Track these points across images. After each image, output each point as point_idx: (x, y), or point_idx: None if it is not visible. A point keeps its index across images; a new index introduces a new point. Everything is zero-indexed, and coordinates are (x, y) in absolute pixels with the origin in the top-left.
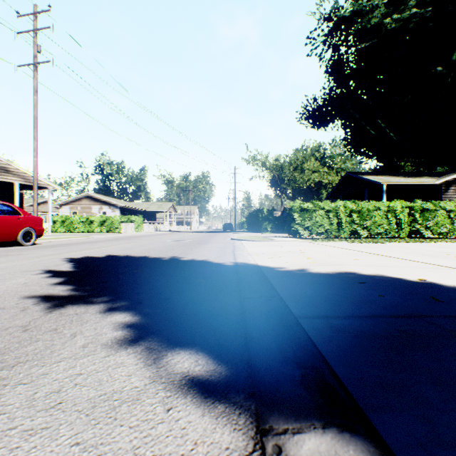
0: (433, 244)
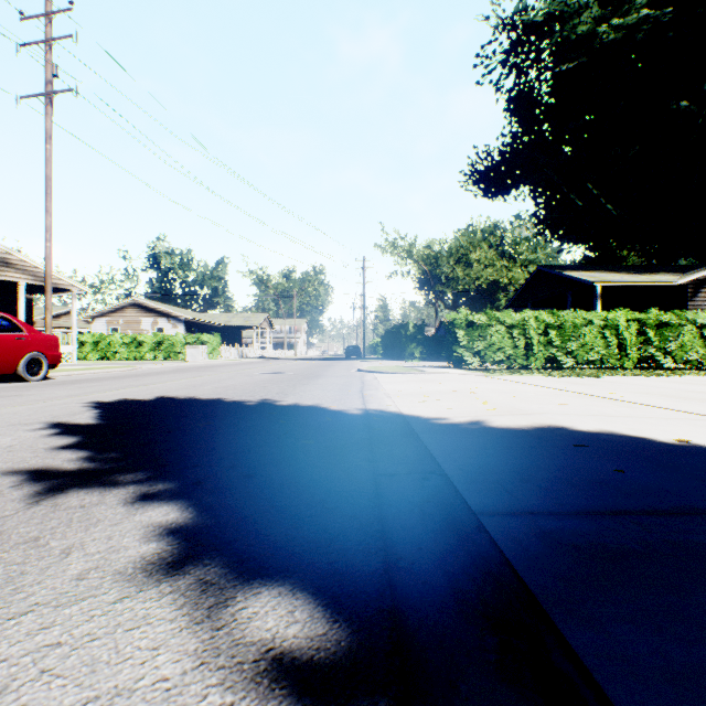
0: (678, 378)
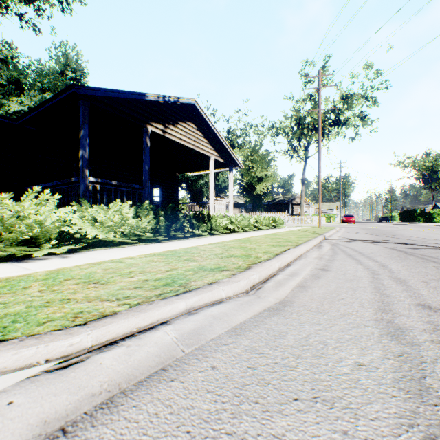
0: None
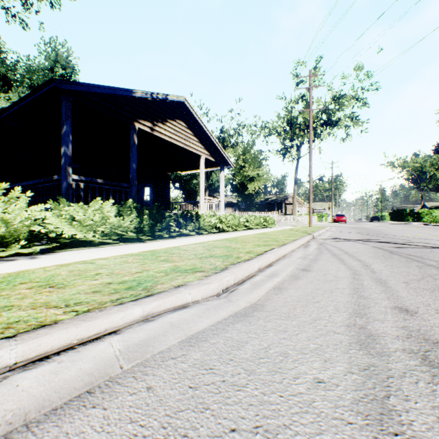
0: None
